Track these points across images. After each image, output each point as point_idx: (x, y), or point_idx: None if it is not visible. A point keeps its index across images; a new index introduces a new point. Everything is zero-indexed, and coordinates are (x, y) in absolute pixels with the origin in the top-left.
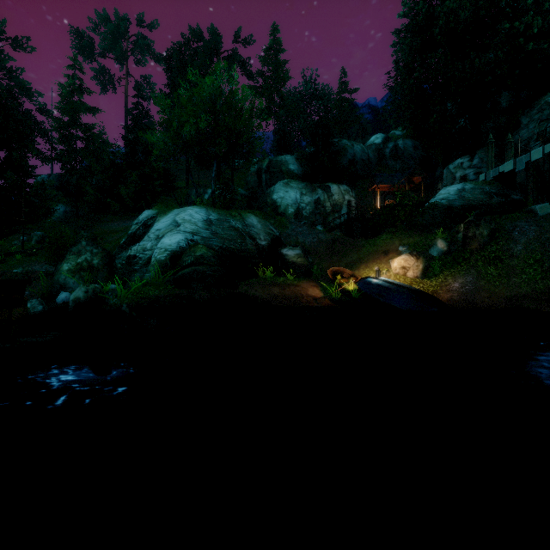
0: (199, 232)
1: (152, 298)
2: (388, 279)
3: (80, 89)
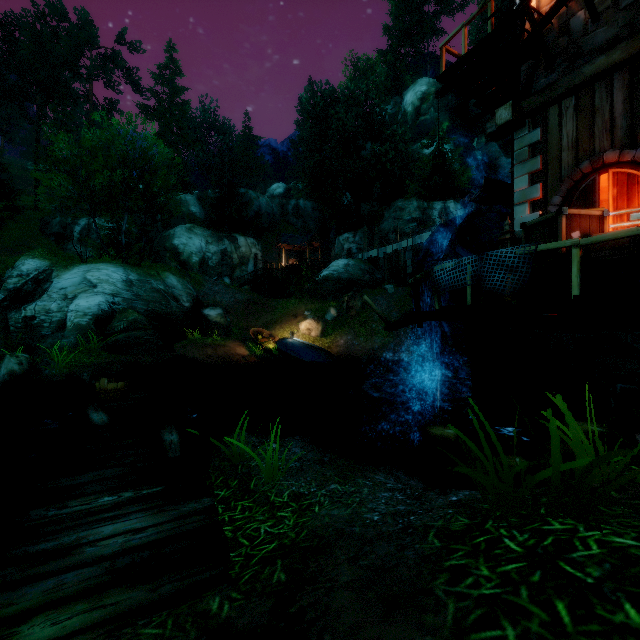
0: (121, 294)
1: (95, 366)
2: (299, 339)
3: None
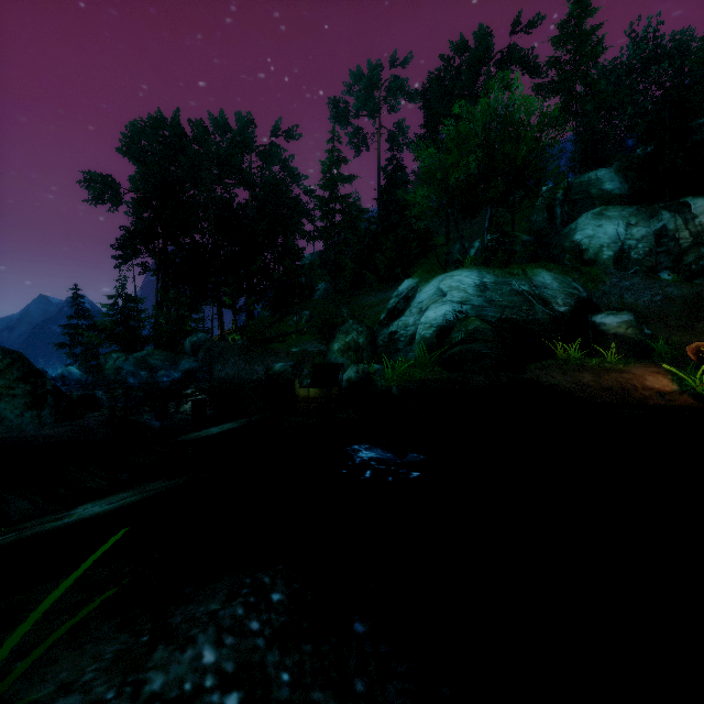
0: (470, 301)
1: (419, 381)
2: None
3: (338, 161)
